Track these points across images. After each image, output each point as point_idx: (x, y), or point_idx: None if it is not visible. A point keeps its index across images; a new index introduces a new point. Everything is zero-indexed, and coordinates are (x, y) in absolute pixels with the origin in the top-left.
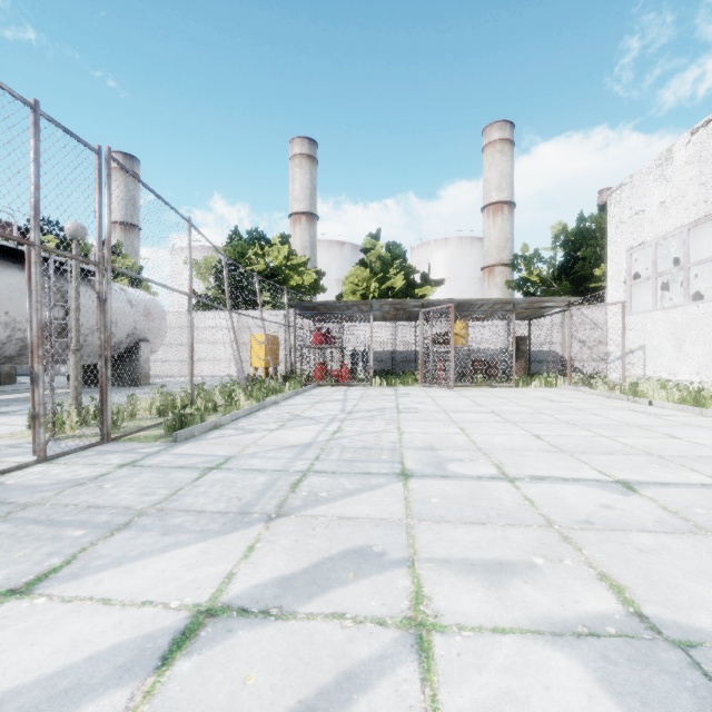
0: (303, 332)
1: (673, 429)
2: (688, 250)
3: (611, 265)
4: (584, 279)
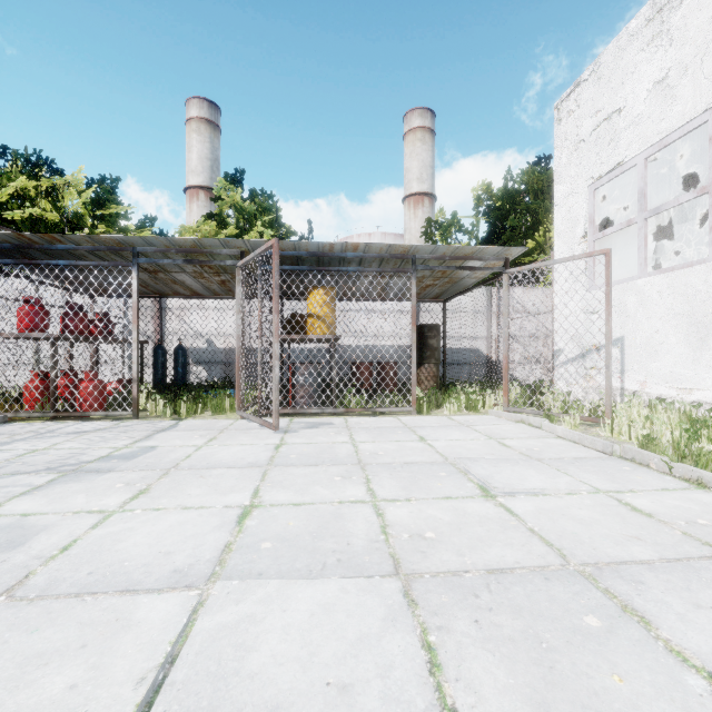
0: None
1: None
2: None
3: (561, 214)
4: None
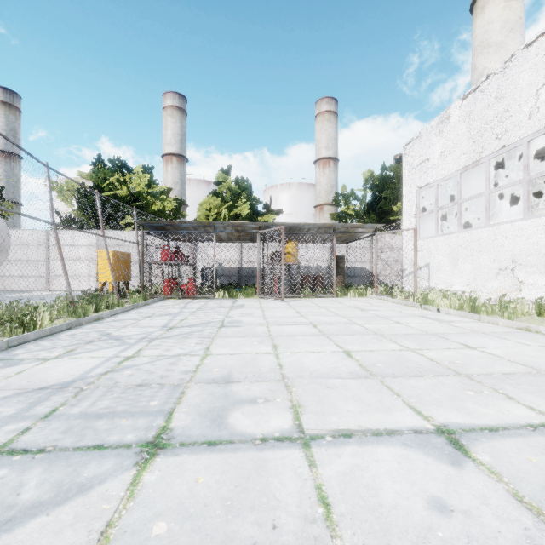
0: (151, 249)
1: (465, 338)
2: (460, 189)
3: (405, 201)
4: (386, 213)
